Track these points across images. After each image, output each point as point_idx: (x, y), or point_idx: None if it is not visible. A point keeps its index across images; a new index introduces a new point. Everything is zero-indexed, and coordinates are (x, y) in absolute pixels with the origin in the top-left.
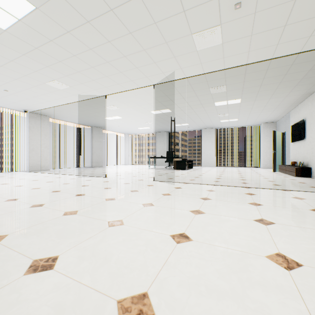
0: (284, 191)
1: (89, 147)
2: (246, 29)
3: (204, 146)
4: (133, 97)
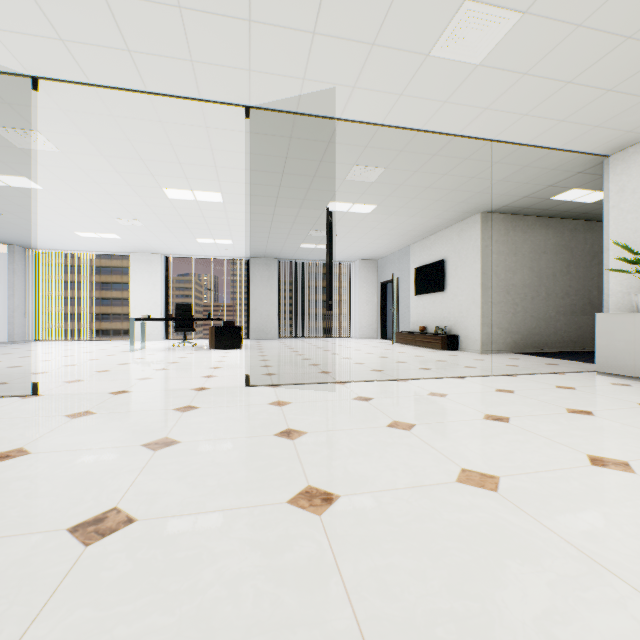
0: (513, 377)
1: None
2: (534, 56)
3: (256, 296)
4: (145, 123)
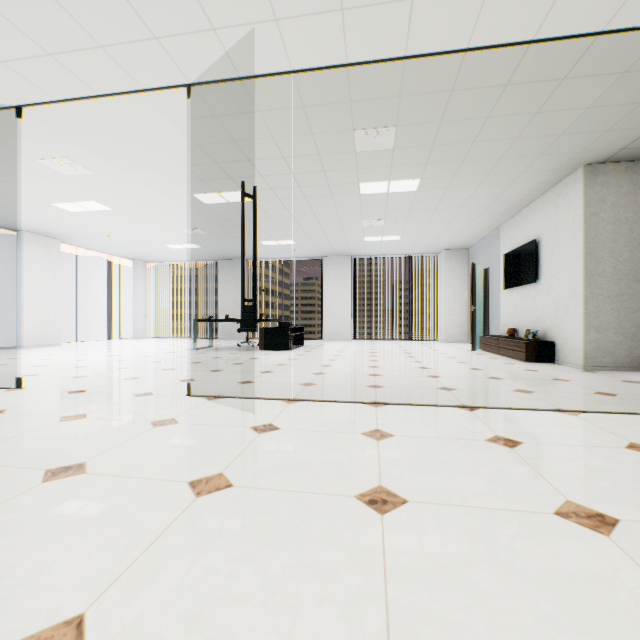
0: (569, 415)
1: (13, 290)
2: None
3: (328, 296)
4: (125, 130)
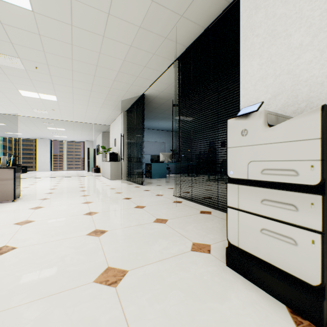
0: (78, 177)
1: None
2: (59, 114)
3: (39, 154)
4: None
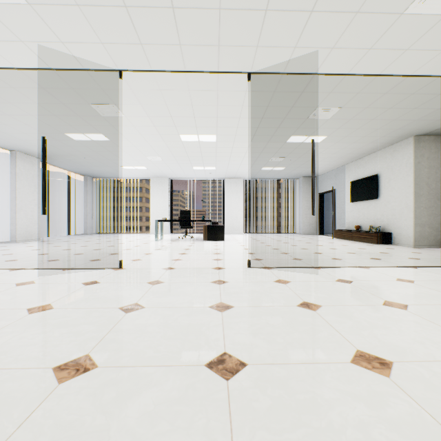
0: None
1: (6, 197)
2: None
3: (228, 204)
4: (179, 92)
